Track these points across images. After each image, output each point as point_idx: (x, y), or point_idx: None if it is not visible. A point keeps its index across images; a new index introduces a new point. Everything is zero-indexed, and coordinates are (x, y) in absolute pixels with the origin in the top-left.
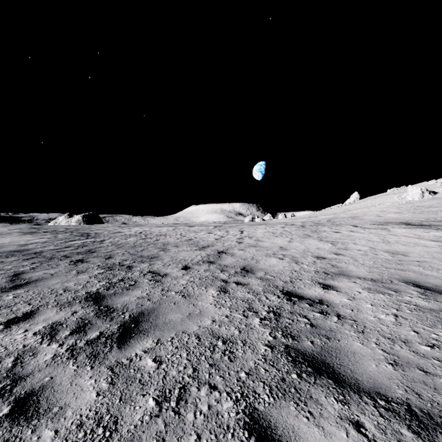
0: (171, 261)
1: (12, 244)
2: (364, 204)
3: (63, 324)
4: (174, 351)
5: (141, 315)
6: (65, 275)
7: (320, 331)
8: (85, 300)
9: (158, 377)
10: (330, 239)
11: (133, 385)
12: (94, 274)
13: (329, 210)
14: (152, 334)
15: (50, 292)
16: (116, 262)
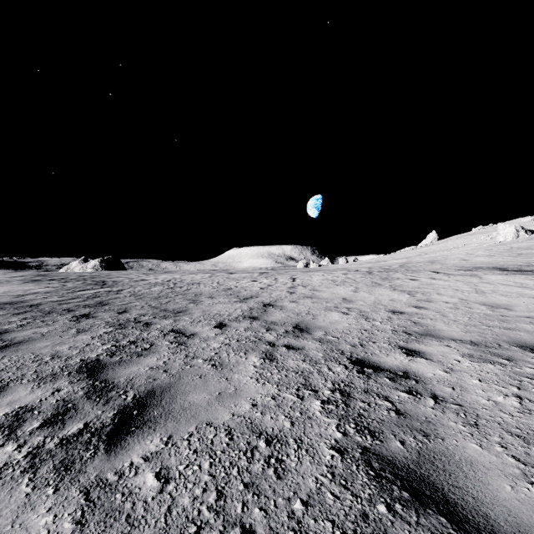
0: (202, 316)
1: (6, 295)
2: (445, 245)
3: (34, 409)
4: (190, 459)
5: (150, 395)
6: (60, 336)
7: (412, 422)
8: (76, 372)
9: (159, 510)
10: (406, 289)
11: (115, 527)
12: (99, 334)
13: (400, 254)
14: (162, 427)
15: (32, 359)
16: (131, 318)
